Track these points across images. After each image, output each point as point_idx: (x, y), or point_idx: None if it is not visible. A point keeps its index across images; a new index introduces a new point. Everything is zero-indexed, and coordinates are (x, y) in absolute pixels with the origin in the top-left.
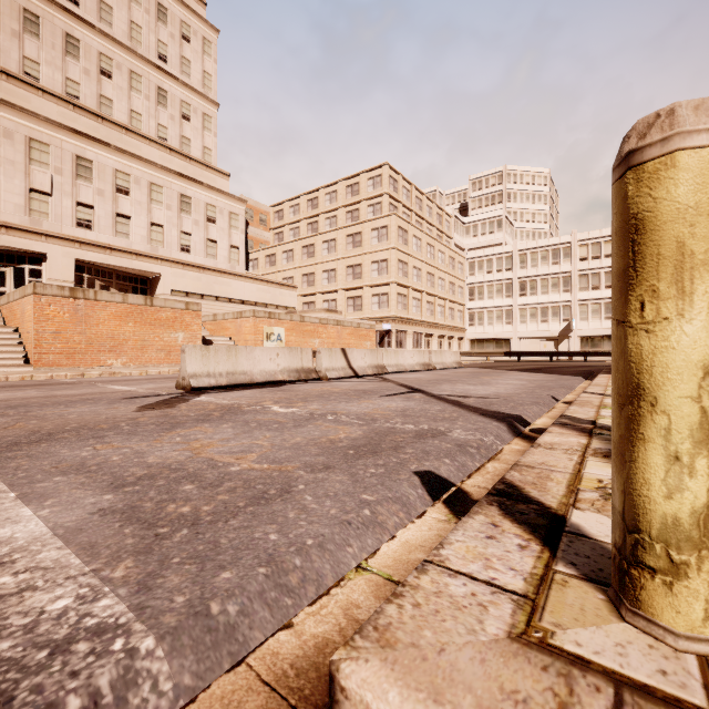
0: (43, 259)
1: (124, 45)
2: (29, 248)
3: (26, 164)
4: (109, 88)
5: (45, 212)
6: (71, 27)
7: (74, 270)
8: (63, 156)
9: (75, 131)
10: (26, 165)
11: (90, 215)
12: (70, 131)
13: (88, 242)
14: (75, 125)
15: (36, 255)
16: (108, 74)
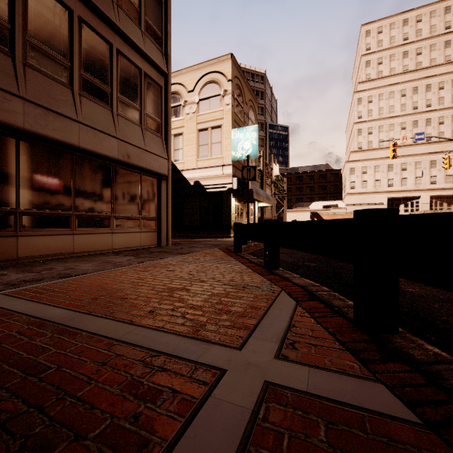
0: (419, 197)
1: (449, 108)
2: (415, 195)
3: (414, 170)
4: (442, 128)
5: (420, 183)
6: (427, 116)
7: (429, 199)
8: (426, 163)
9: (430, 153)
10: (414, 171)
11: (435, 179)
12: (428, 154)
13: (434, 189)
14: (429, 149)
15: (417, 197)
16: (441, 123)
